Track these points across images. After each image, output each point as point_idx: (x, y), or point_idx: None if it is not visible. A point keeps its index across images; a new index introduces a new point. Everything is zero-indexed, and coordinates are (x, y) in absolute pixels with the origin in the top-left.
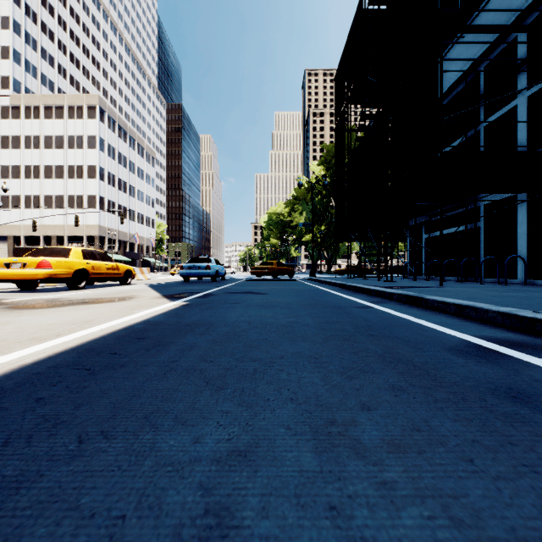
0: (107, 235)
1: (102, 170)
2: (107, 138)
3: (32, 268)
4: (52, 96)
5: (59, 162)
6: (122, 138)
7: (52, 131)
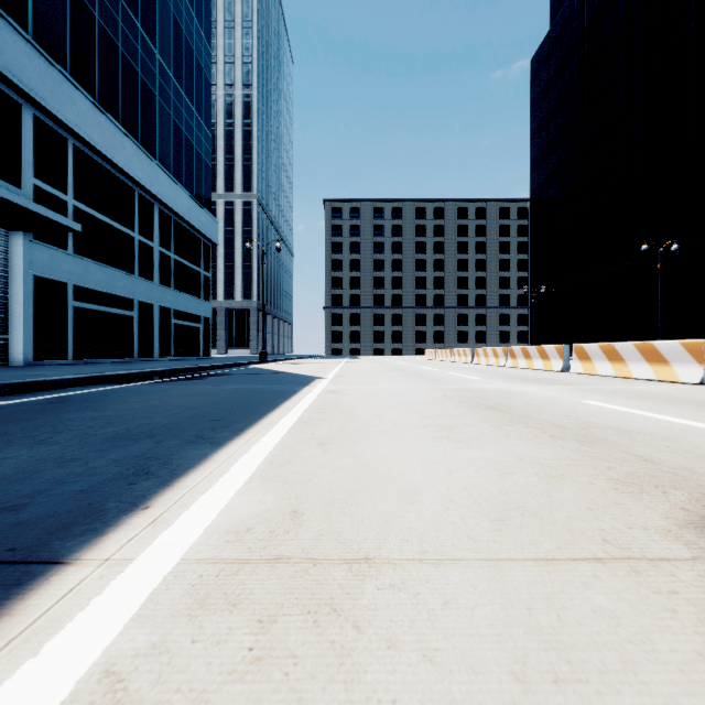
0: None
1: None
2: None
3: None
4: None
5: None
6: None
7: None
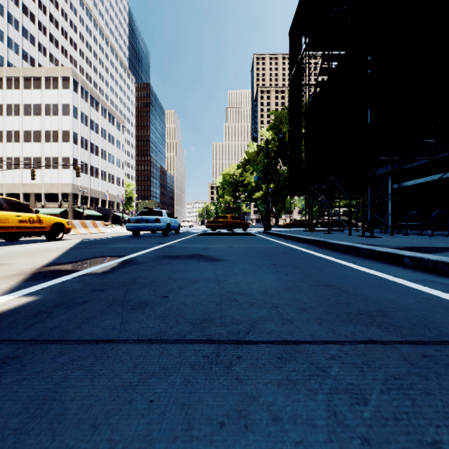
0: (80, 193)
1: (75, 135)
2: (80, 107)
3: None
4: (30, 69)
5: (37, 127)
6: (94, 107)
7: (30, 100)
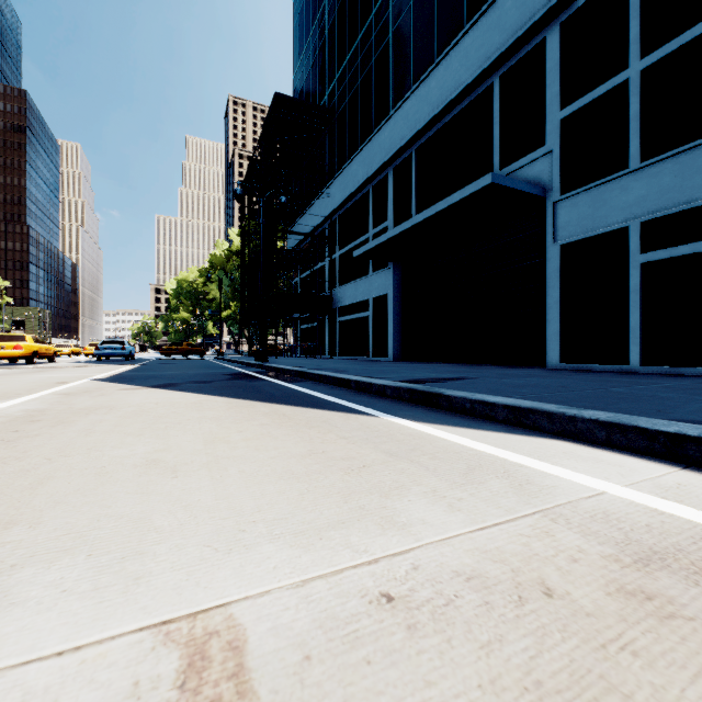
0: None
1: None
2: None
3: (10, 349)
4: None
5: None
6: None
7: None
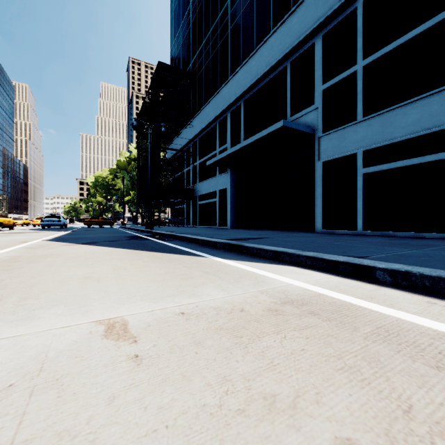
0: None
1: None
2: None
3: None
4: None
5: None
6: None
7: None
